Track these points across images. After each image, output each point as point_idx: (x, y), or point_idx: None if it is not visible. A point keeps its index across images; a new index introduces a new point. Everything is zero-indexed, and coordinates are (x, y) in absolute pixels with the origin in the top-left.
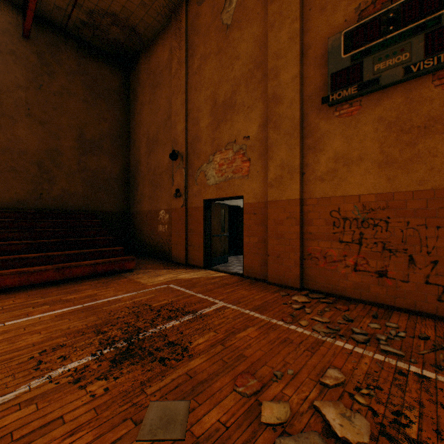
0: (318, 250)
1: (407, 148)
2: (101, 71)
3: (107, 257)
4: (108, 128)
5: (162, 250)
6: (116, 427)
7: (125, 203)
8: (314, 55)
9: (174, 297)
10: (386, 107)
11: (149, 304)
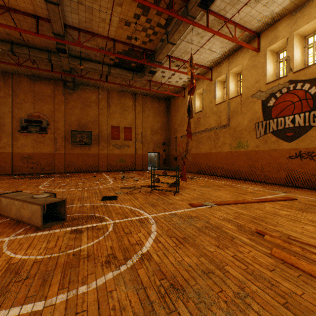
0: (18, 164)
1: (37, 145)
2: None
3: None
4: None
5: None
6: None
7: None
8: (17, 119)
9: None
10: (33, 136)
11: None
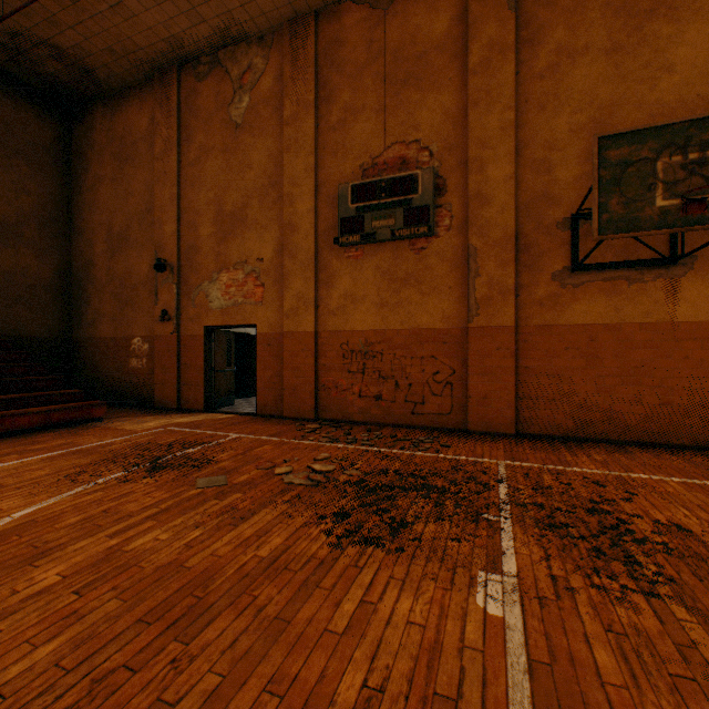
0: (332, 381)
1: (395, 295)
2: (21, 114)
3: (59, 403)
4: (33, 206)
5: (138, 394)
6: (179, 488)
7: (63, 325)
8: (328, 194)
9: (181, 436)
10: (381, 258)
11: (155, 443)
